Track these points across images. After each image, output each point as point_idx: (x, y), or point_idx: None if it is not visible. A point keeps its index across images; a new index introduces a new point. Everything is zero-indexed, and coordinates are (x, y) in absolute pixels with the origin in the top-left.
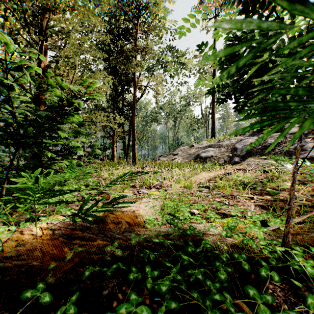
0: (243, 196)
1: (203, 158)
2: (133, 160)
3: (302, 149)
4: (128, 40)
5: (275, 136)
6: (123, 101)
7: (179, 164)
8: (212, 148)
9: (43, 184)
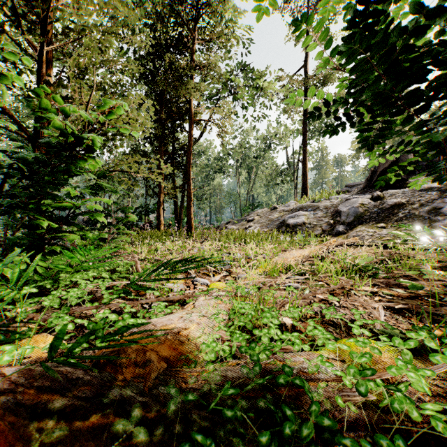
0: (360, 289)
1: (291, 226)
2: (188, 229)
3: (440, 214)
4: (181, 54)
5: (398, 193)
6: (174, 143)
7: (256, 235)
8: (304, 211)
9: (43, 269)
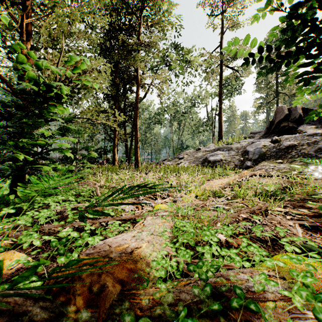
0: (274, 209)
1: (212, 162)
2: (135, 164)
3: None
4: (130, 35)
5: (291, 138)
6: (125, 102)
7: (186, 168)
8: (221, 151)
9: (22, 194)
